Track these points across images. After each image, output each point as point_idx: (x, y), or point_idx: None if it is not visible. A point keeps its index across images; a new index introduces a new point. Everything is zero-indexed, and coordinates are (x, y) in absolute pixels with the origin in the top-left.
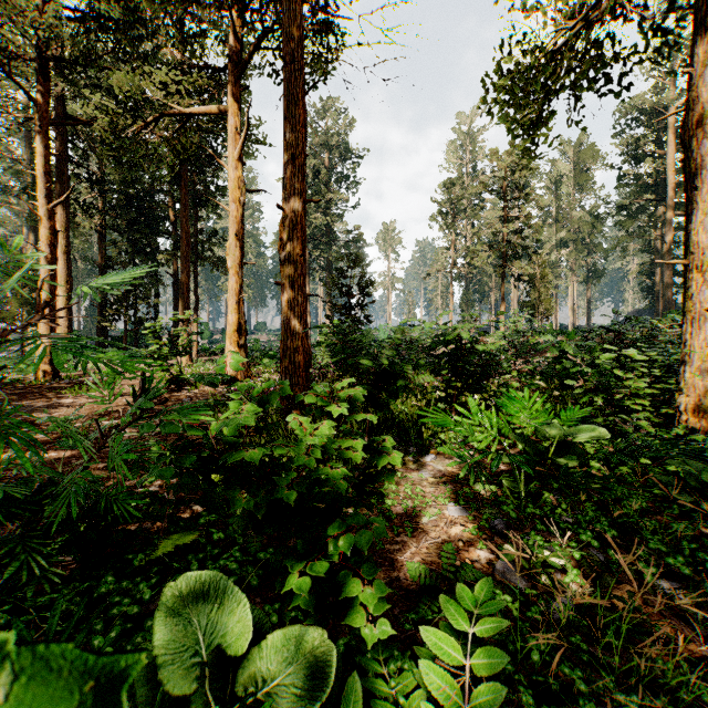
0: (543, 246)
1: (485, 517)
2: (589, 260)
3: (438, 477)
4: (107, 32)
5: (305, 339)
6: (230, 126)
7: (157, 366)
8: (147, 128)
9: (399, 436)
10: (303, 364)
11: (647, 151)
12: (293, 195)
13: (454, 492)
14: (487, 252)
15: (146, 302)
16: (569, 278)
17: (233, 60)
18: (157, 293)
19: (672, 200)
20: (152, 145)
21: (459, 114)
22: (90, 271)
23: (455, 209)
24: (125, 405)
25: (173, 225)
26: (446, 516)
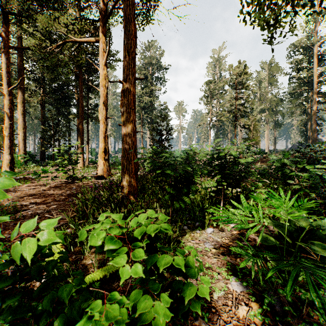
0: (253, 112)
1: (266, 301)
2: (275, 118)
3: (217, 248)
4: (38, 0)
5: (135, 156)
6: (100, 48)
7: (60, 170)
8: (63, 53)
9: (189, 214)
10: (134, 170)
11: (304, 66)
12: (128, 74)
13: (233, 266)
14: (228, 114)
15: (64, 138)
16: (265, 127)
17: (102, 14)
18: (70, 134)
19: (316, 89)
20: (61, 58)
21: (213, 50)
22: (40, 124)
23: (211, 95)
24: (40, 191)
25: (77, 101)
26: (230, 291)
